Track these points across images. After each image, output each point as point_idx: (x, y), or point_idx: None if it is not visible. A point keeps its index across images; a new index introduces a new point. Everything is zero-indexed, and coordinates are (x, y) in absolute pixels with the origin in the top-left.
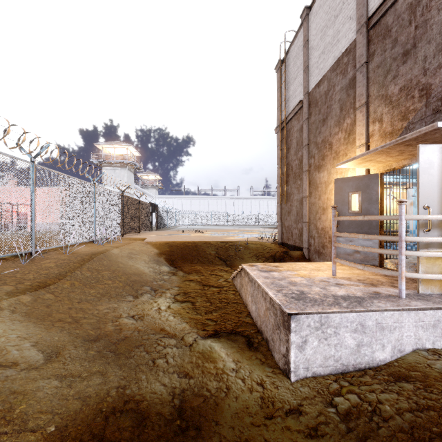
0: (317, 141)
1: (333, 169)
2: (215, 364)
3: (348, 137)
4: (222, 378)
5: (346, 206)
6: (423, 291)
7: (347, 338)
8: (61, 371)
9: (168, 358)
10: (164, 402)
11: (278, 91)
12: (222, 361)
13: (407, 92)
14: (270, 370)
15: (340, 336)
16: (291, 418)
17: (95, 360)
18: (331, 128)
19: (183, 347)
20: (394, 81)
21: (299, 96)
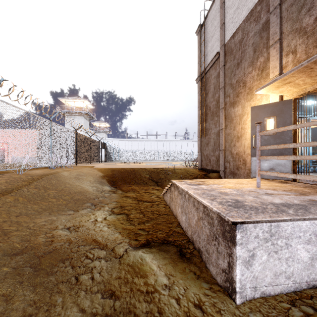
0: (232, 82)
1: (247, 103)
2: (145, 280)
3: (261, 73)
4: (153, 298)
5: (262, 130)
6: None
7: (300, 251)
8: None
9: (95, 273)
10: None
11: (198, 49)
12: (154, 276)
13: None
14: (207, 287)
15: (292, 248)
16: None
17: (5, 280)
18: (245, 68)
19: (112, 259)
20: (309, 13)
21: (216, 49)
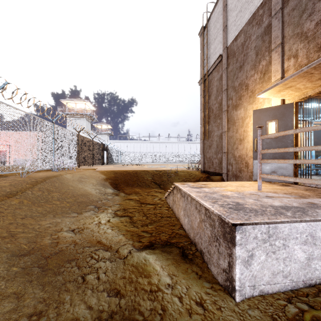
0: (234, 85)
1: (250, 106)
2: (149, 280)
3: (263, 77)
4: (156, 296)
5: (264, 133)
6: None
7: (297, 251)
8: None
9: (100, 273)
10: None
11: (201, 52)
12: (157, 276)
13: None
14: (209, 286)
15: (289, 249)
16: None
17: (15, 279)
18: (248, 71)
19: (117, 260)
20: (310, 18)
21: (219, 52)
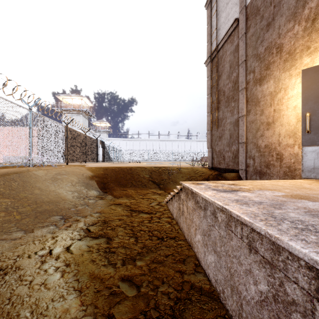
0: (258, 52)
1: (285, 73)
2: None
3: (312, 24)
4: None
5: None
6: None
7: None
8: None
9: None
10: None
11: (208, 25)
12: None
13: None
14: None
15: None
16: None
17: None
18: (281, 27)
19: None
20: None
21: (233, 17)
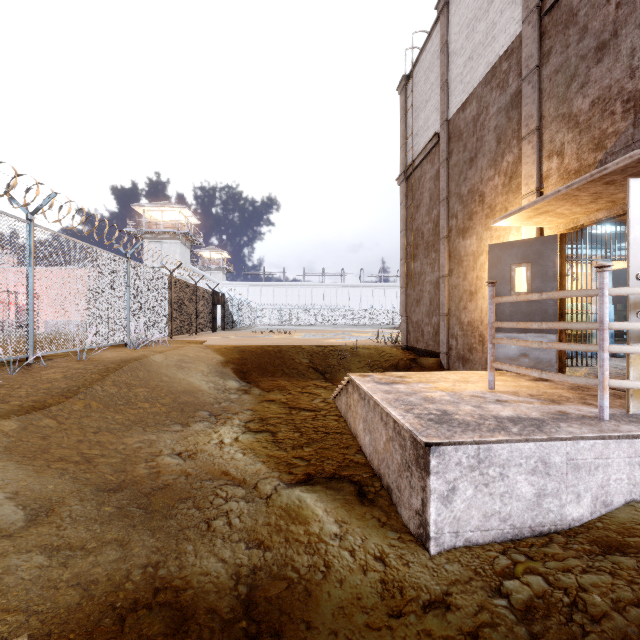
0: (461, 192)
1: (486, 232)
2: (306, 528)
3: (509, 183)
4: (317, 549)
5: (507, 286)
6: (635, 410)
7: (521, 484)
8: (53, 539)
9: (232, 517)
10: (221, 591)
11: (402, 122)
12: (318, 522)
13: (603, 107)
14: (395, 536)
15: (510, 481)
16: (432, 616)
17: (112, 522)
18: (483, 170)
19: (256, 499)
20: (583, 91)
21: (433, 127)
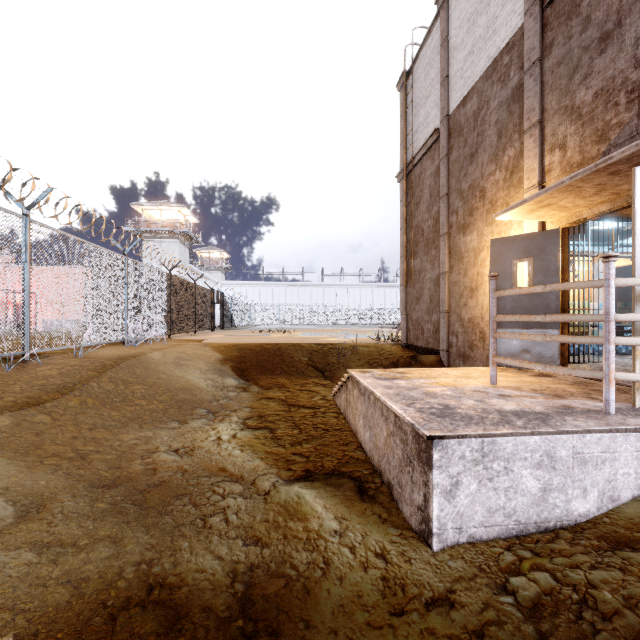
0: (461, 187)
1: (487, 228)
2: (305, 524)
3: (510, 178)
4: (316, 546)
5: (508, 281)
6: None
7: (526, 478)
8: (43, 536)
9: (229, 514)
10: (216, 589)
11: (402, 119)
12: (317, 519)
13: (606, 98)
14: (396, 533)
15: (515, 475)
16: (435, 614)
17: (106, 518)
18: (484, 165)
19: (254, 496)
20: (585, 82)
21: (433, 123)
